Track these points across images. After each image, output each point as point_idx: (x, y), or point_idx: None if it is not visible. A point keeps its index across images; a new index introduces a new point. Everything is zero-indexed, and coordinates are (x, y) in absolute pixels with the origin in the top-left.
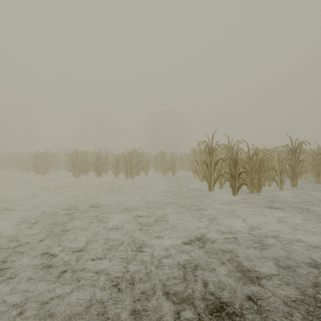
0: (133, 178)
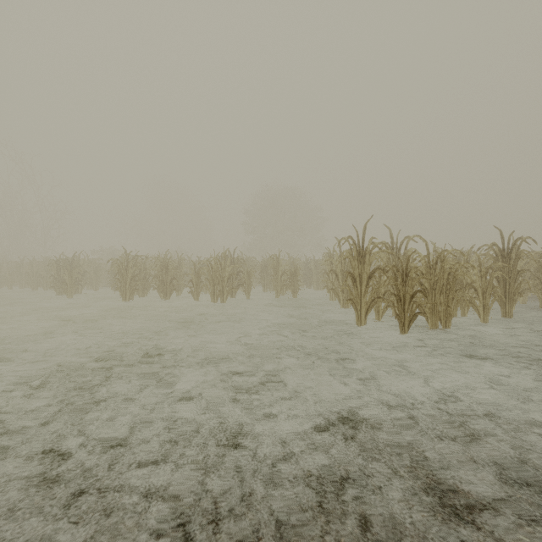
0: (224, 302)
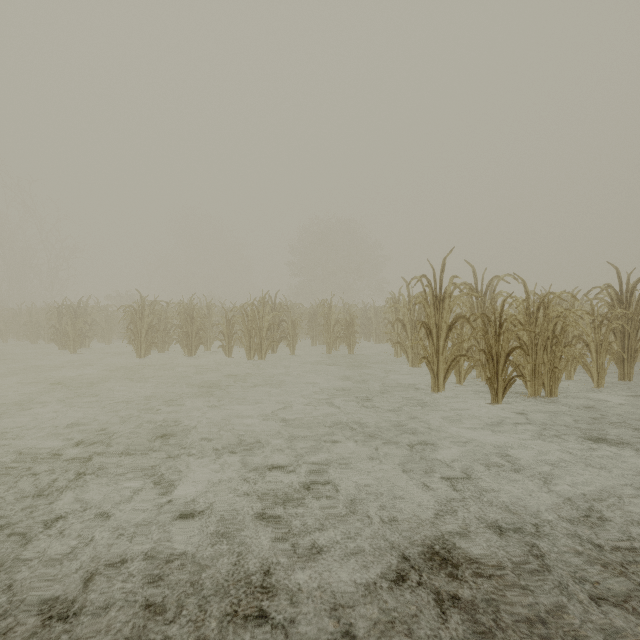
0: (263, 359)
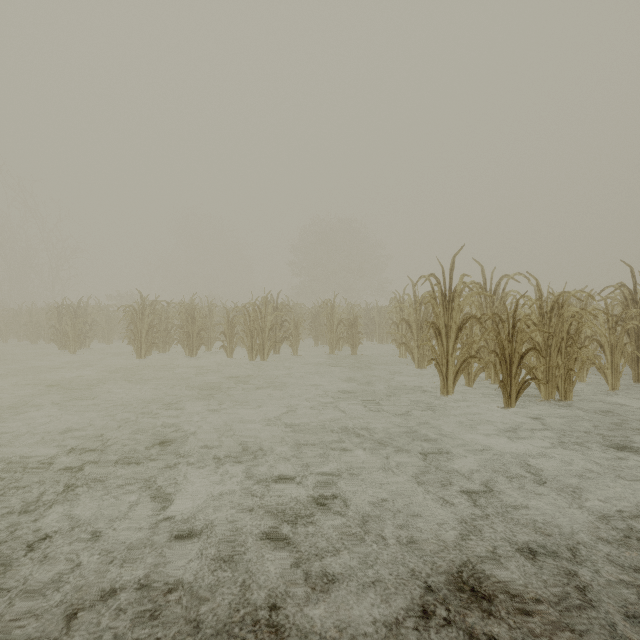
0: (265, 360)
